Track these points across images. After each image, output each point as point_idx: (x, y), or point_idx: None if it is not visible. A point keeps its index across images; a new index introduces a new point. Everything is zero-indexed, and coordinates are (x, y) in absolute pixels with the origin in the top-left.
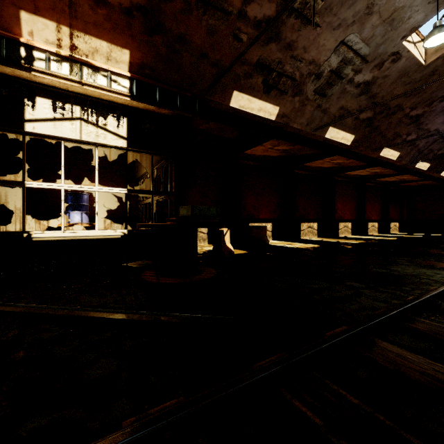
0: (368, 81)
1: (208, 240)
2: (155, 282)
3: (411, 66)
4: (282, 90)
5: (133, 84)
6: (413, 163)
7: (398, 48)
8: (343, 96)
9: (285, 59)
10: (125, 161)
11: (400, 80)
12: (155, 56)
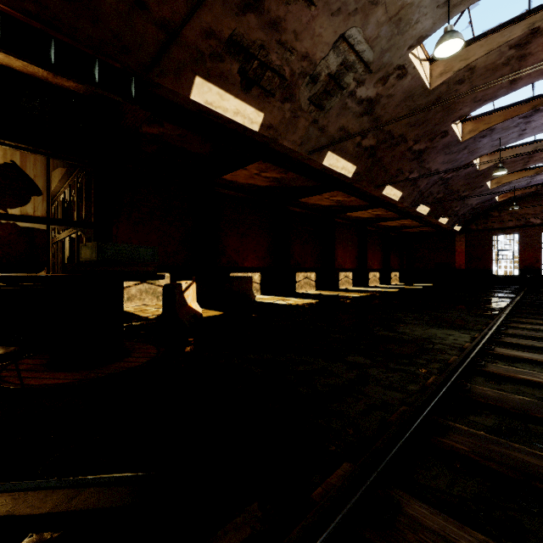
0: (372, 98)
1: None
2: (19, 384)
3: (417, 87)
4: (268, 90)
5: None
6: (415, 206)
7: (404, 60)
8: (344, 112)
9: (270, 43)
10: None
11: (405, 103)
12: None
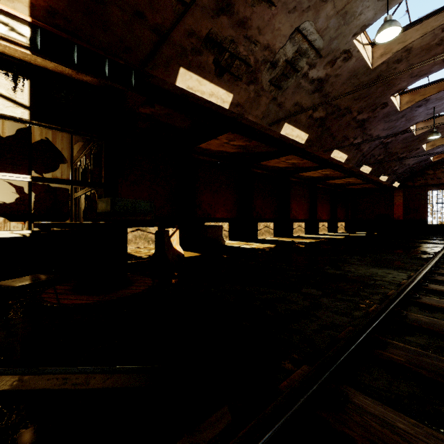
0: (322, 78)
1: None
2: (56, 303)
3: (360, 67)
4: (236, 75)
5: (36, 33)
6: (358, 166)
7: (349, 46)
8: (298, 91)
9: (238, 38)
10: (29, 138)
11: (350, 81)
12: (71, 2)
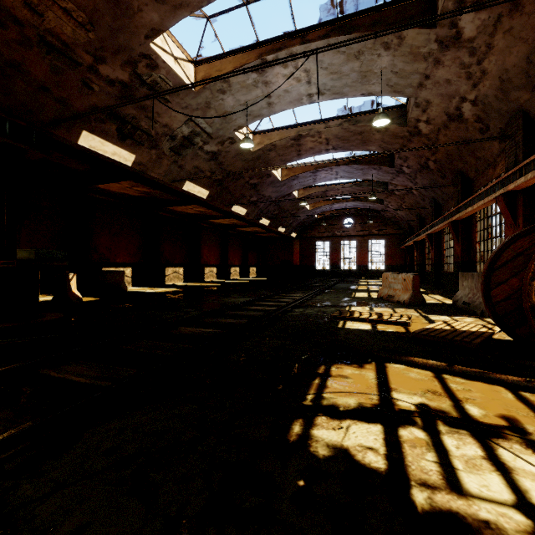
0: (215, 152)
1: (41, 289)
2: None
3: (244, 149)
4: (138, 141)
5: None
6: (258, 219)
7: (233, 135)
8: (197, 158)
9: (140, 116)
10: None
11: (238, 156)
12: None
